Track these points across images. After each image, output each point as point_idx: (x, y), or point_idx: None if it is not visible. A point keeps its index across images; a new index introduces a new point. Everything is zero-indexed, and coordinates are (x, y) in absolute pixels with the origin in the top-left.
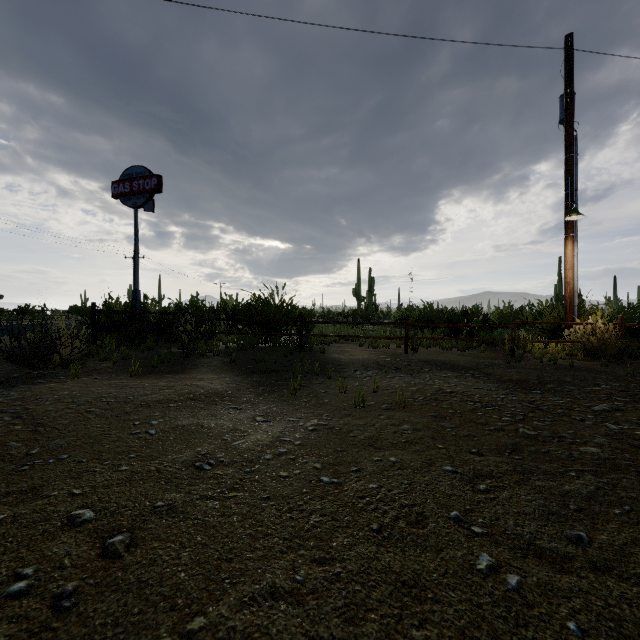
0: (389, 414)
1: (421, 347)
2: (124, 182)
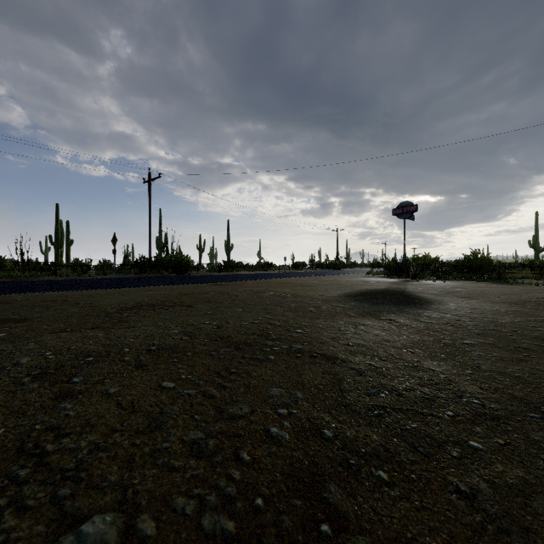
0: None
1: None
2: (399, 209)
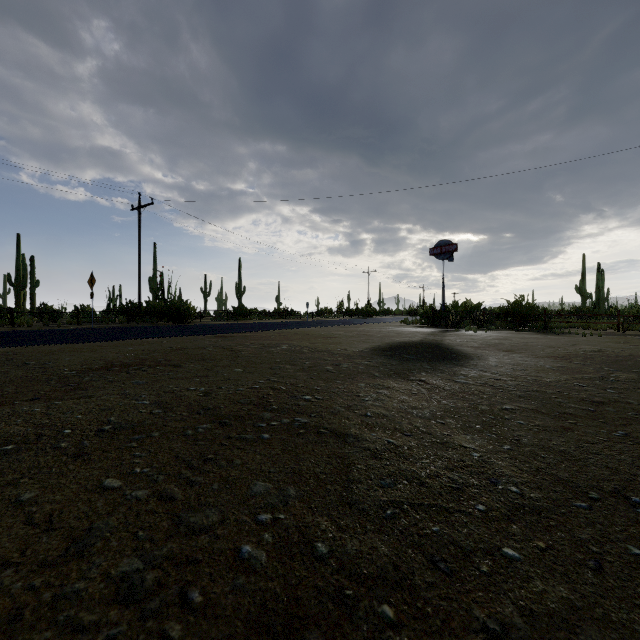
0: (594, 337)
1: (636, 331)
2: (437, 248)
